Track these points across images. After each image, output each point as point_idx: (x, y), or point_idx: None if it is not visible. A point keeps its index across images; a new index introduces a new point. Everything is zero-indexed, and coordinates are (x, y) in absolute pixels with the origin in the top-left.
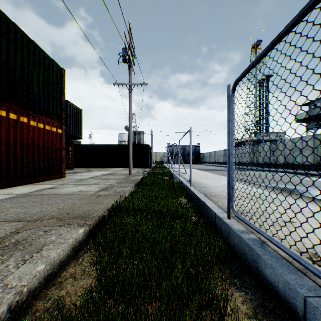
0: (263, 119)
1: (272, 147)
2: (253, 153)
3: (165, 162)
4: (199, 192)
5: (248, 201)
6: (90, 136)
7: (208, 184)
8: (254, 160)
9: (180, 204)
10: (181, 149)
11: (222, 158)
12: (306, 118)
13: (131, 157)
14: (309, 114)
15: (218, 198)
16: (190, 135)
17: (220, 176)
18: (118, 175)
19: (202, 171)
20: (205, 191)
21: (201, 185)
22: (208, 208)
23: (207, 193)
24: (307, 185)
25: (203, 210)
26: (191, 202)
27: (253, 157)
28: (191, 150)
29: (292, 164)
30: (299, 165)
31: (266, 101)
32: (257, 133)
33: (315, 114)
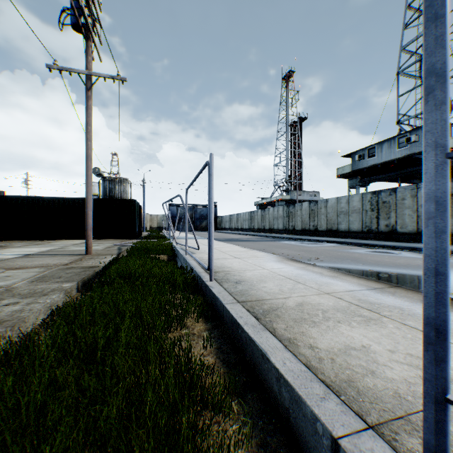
0: (295, 173)
1: (312, 208)
2: (288, 216)
3: (165, 229)
4: (235, 300)
5: (364, 330)
6: (25, 183)
7: (245, 272)
8: (290, 226)
9: (188, 371)
10: (190, 209)
11: (247, 223)
12: (349, 172)
13: (89, 220)
14: (353, 167)
15: (289, 322)
16: (210, 171)
17: (255, 252)
18: (58, 257)
19: (225, 244)
20: (248, 297)
21: (232, 276)
22: (286, 387)
23: (253, 303)
24: (380, 263)
25: (259, 374)
26: (218, 333)
27: (288, 222)
28: (212, 203)
29: (336, 231)
30: (345, 232)
31: (299, 150)
32: (289, 191)
33: (360, 167)
